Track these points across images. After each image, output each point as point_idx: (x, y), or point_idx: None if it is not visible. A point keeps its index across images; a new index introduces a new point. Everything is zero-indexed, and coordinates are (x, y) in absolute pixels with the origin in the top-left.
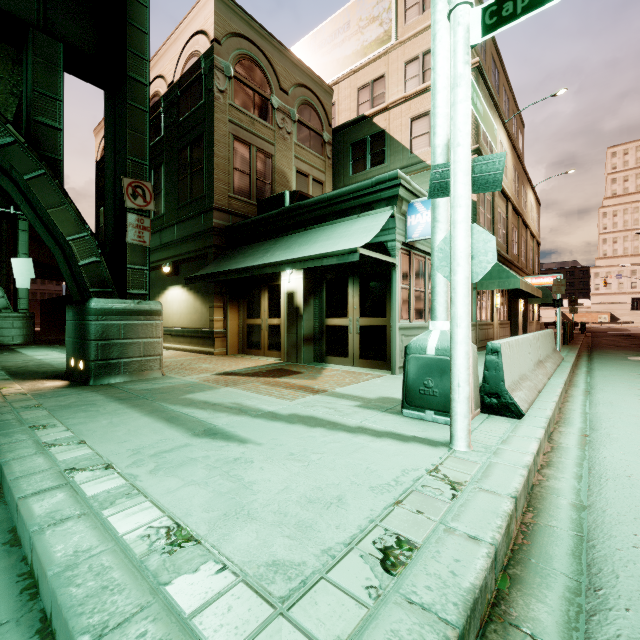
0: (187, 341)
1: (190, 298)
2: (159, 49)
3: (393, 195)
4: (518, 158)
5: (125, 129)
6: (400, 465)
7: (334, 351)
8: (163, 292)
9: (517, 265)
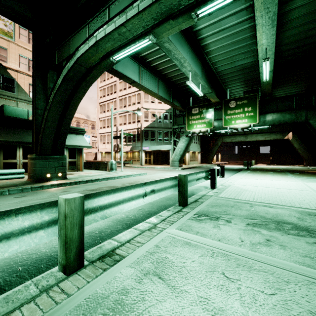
0: None
1: None
2: None
3: (84, 133)
4: None
5: None
6: (125, 172)
7: None
8: None
9: None
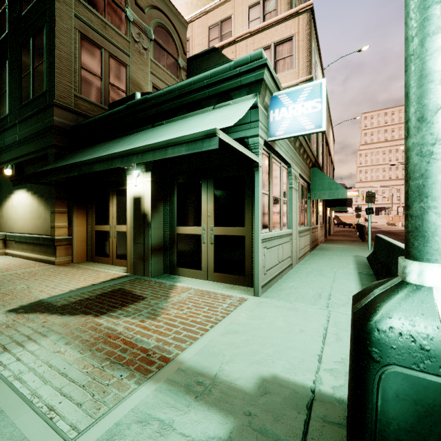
0: (30, 248)
1: (34, 202)
2: None
3: (256, 79)
4: (327, 102)
5: None
6: None
7: (186, 262)
8: (9, 196)
9: None
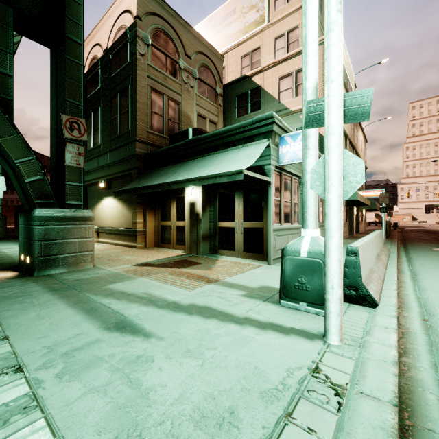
0: (117, 237)
1: (119, 206)
2: (97, 24)
3: (269, 130)
4: None
5: (64, 77)
6: (284, 363)
7: (224, 246)
8: (100, 201)
9: None
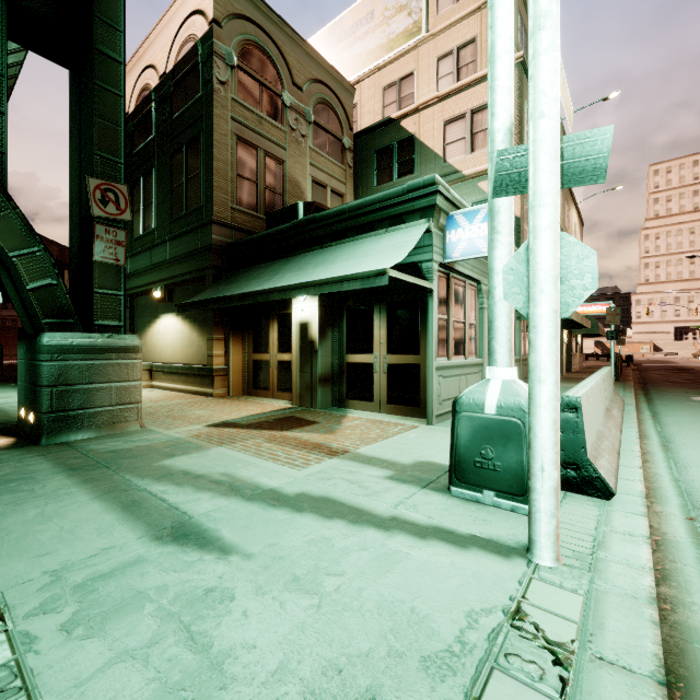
0: (182, 380)
1: (185, 328)
2: (149, 34)
3: (429, 205)
4: None
5: (91, 116)
6: (462, 601)
7: (356, 394)
8: (154, 321)
9: None
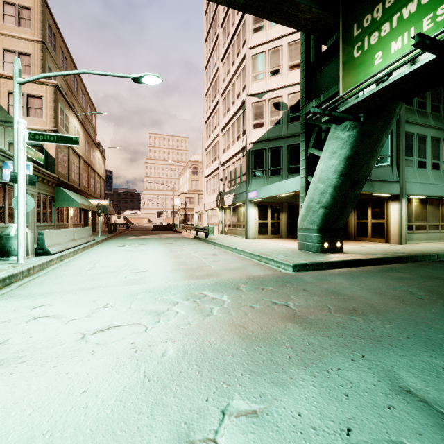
0: None
1: None
2: None
3: None
4: (88, 134)
5: None
6: None
7: None
8: None
9: (86, 193)
